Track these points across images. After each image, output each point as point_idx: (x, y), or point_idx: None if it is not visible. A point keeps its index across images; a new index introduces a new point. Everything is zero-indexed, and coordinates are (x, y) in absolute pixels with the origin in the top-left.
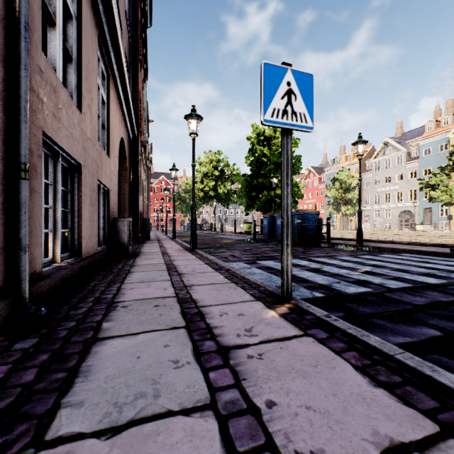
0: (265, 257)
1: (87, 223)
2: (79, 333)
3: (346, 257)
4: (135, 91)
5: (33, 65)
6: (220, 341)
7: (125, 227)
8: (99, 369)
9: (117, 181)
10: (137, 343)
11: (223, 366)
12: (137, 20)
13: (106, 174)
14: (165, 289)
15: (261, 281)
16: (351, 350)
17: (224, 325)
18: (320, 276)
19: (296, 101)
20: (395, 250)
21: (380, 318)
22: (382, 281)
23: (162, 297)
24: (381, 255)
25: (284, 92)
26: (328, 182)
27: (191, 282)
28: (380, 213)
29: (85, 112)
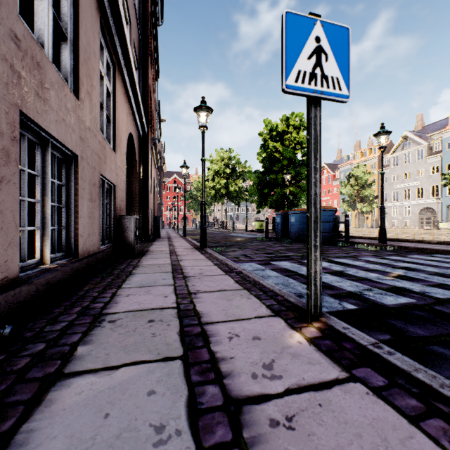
0: (280, 257)
1: (86, 220)
2: (41, 364)
3: (370, 258)
4: (145, 87)
5: (4, 28)
6: (228, 387)
7: (132, 224)
8: (41, 441)
9: (124, 178)
10: (112, 386)
11: (232, 443)
12: (148, 15)
13: (110, 169)
14: (166, 297)
15: (279, 289)
16: (434, 416)
17: (234, 355)
18: (346, 281)
19: (327, 61)
20: (424, 250)
21: (443, 345)
22: (424, 289)
23: (159, 308)
24: (410, 255)
25: (312, 50)
26: (342, 179)
27: (197, 288)
28: (399, 210)
29: (83, 99)
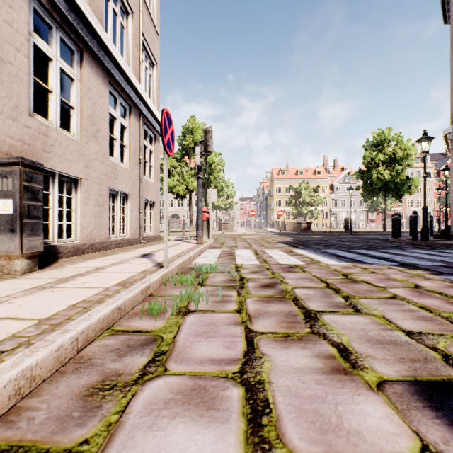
0: None
1: None
2: None
3: None
4: None
5: None
6: None
7: None
8: None
9: None
10: None
11: None
12: None
13: None
14: None
15: None
16: None
17: None
18: None
19: None
20: None
21: None
22: None
23: None
24: None
25: None
26: None
27: None
28: None
29: None
